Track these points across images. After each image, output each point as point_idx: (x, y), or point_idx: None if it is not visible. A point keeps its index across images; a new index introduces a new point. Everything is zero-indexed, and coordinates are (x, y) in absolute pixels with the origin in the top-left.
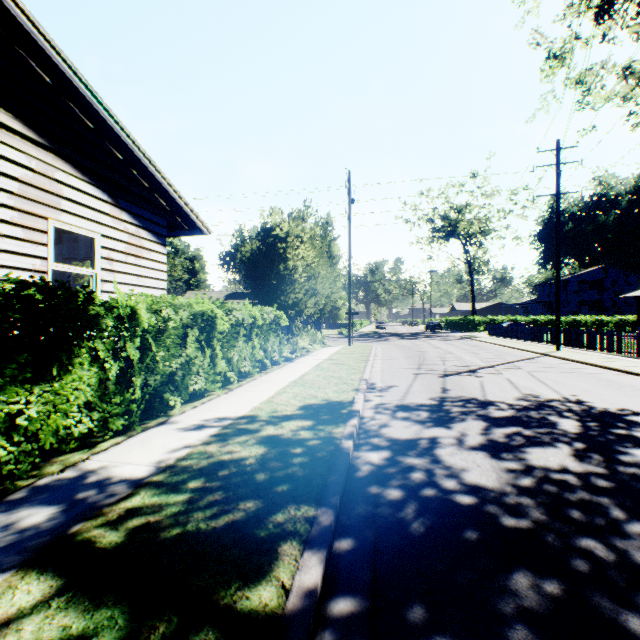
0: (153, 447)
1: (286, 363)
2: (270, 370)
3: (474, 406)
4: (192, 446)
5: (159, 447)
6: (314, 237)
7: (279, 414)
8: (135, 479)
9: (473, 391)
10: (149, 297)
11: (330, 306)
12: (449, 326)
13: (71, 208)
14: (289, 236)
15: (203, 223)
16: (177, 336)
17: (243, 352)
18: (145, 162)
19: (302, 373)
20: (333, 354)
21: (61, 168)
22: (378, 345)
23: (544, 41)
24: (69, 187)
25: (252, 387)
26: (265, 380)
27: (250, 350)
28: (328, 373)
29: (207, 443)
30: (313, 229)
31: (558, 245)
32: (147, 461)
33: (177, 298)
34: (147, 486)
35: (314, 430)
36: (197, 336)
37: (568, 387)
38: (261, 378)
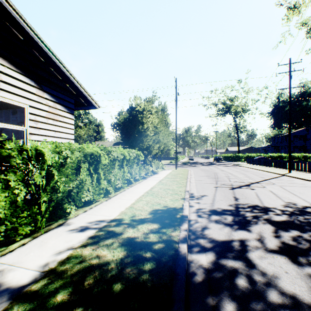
0: (46, 249)
1: (143, 180)
2: (133, 184)
3: (259, 211)
4: (73, 248)
5: (50, 249)
6: (158, 112)
7: (136, 218)
8: (17, 288)
9: (254, 200)
10: (54, 143)
11: (166, 149)
12: (226, 158)
13: (7, 88)
14: (144, 111)
15: (95, 102)
16: (74, 167)
17: (117, 175)
18: (57, 63)
19: (151, 186)
20: (168, 174)
21: (0, 62)
22: (191, 169)
23: (284, 2)
24: (6, 75)
25: (122, 196)
26: (130, 191)
27: (122, 174)
28: (166, 186)
29: (84, 245)
30: (157, 107)
31: (290, 115)
32: (36, 264)
33: (73, 144)
34: (22, 298)
35: (159, 233)
36: (88, 167)
37: (310, 197)
38: (128, 190)
